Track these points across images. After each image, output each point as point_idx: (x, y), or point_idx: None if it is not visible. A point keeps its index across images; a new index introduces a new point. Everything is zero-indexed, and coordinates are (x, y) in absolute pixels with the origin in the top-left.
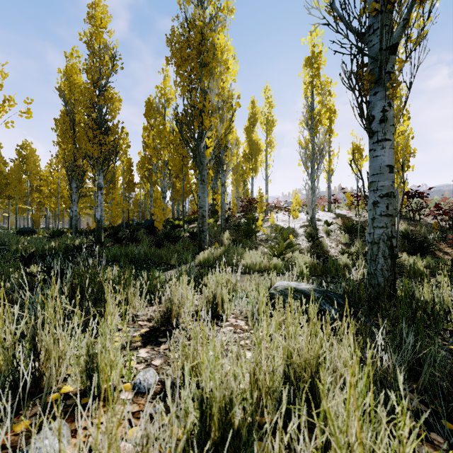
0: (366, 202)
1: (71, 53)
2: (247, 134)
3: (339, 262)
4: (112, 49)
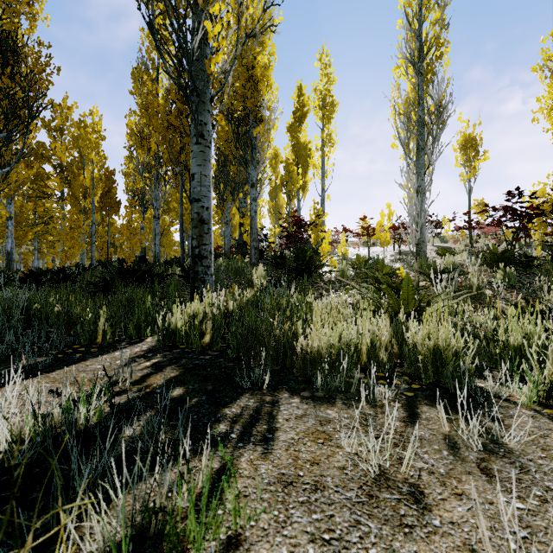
0: None
1: None
2: (291, 133)
3: None
4: None
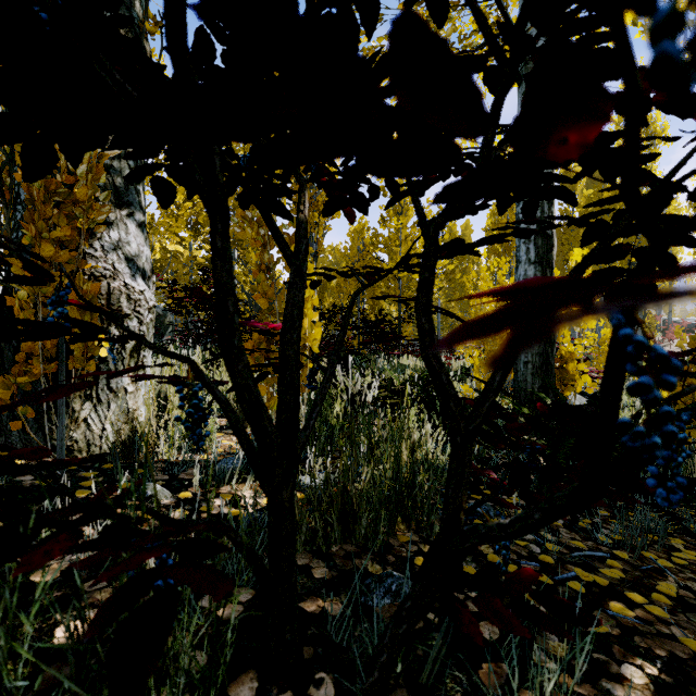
0: None
1: (465, 227)
2: None
3: None
4: None
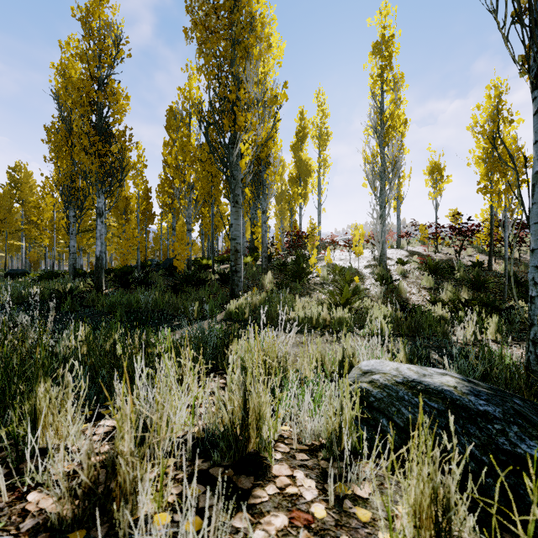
0: (523, 211)
1: (67, 42)
2: (294, 152)
3: (433, 316)
4: (116, 30)
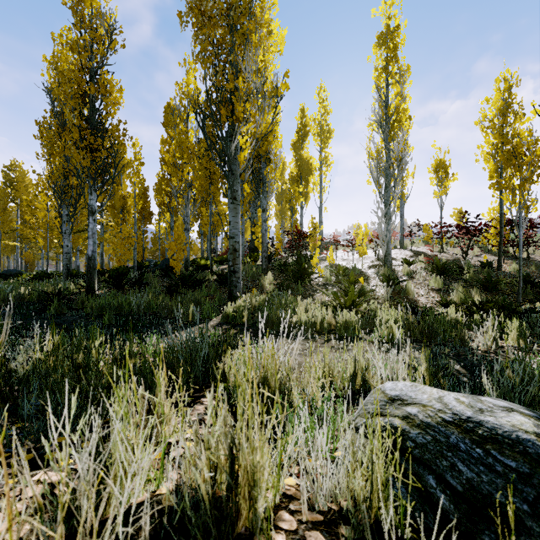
0: None
1: (60, 34)
2: (295, 150)
3: (448, 320)
4: (109, 19)
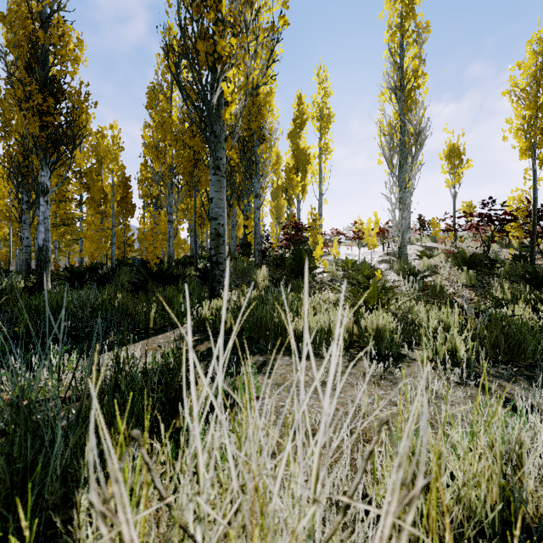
0: None
1: None
2: (291, 140)
3: (528, 326)
4: None
